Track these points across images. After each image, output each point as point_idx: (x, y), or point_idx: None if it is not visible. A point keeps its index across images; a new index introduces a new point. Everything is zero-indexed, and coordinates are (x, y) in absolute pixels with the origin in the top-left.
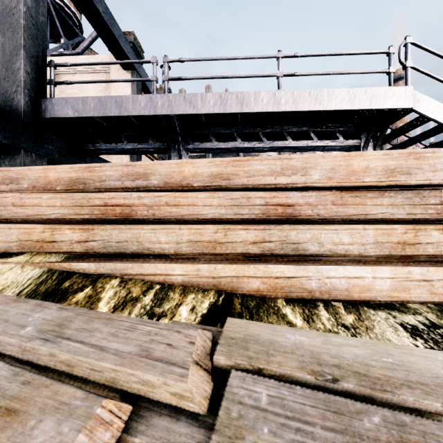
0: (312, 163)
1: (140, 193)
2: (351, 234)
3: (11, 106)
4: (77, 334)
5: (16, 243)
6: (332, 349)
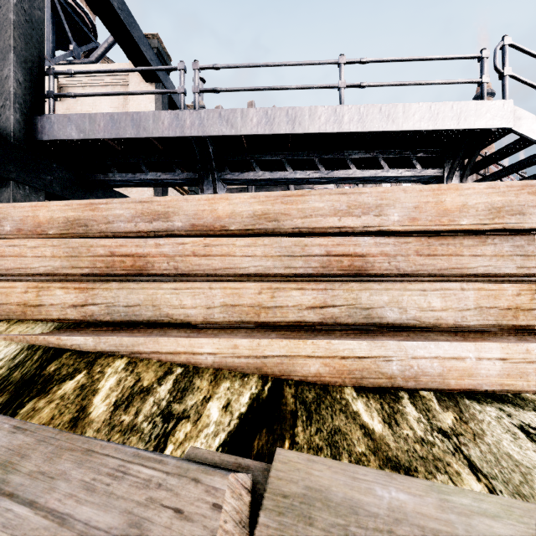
0: (389, 198)
1: (158, 239)
2: (445, 297)
3: None
4: (29, 485)
5: None
6: (457, 522)
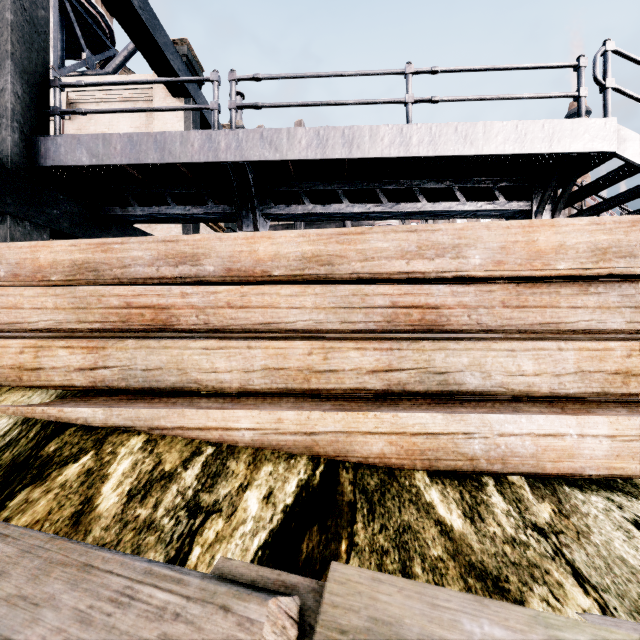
0: (469, 237)
1: (184, 287)
2: (538, 358)
3: None
4: (5, 616)
5: None
6: None
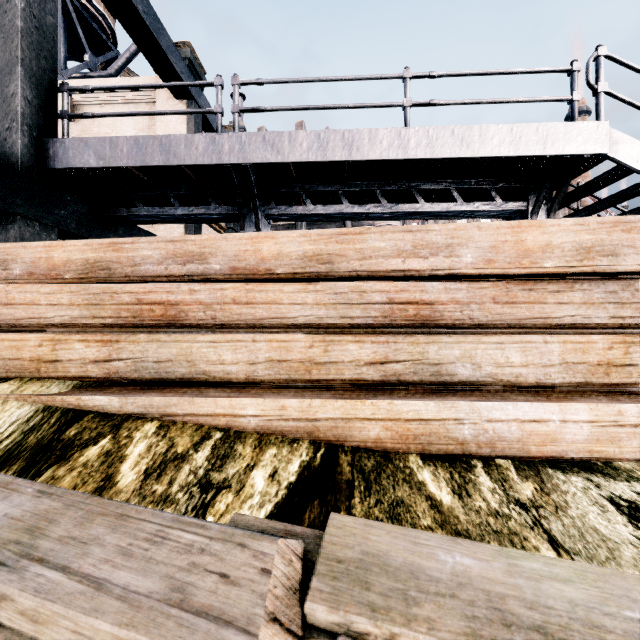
0: (462, 237)
1: (192, 284)
2: (525, 351)
3: (2, 151)
4: (60, 550)
5: None
6: (525, 587)
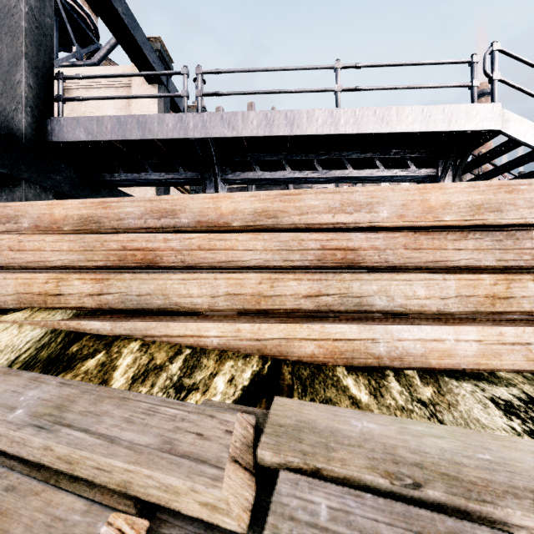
0: (379, 197)
1: (166, 234)
2: (428, 286)
3: (10, 128)
4: (81, 420)
5: (13, 296)
6: (411, 440)
